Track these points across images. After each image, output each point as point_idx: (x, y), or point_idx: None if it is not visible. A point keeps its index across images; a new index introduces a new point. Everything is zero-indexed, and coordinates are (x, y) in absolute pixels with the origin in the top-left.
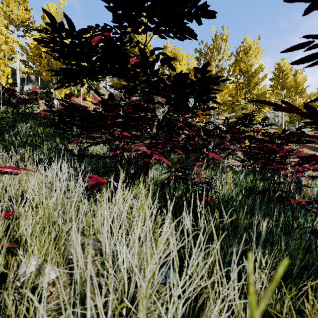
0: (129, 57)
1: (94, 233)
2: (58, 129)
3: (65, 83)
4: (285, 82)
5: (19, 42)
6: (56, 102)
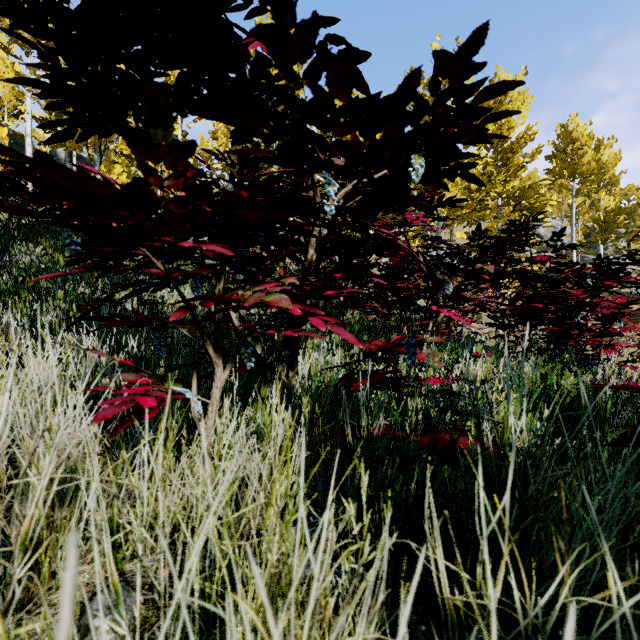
0: (243, 43)
1: (133, 554)
2: None
3: (75, 125)
4: (578, 163)
5: (16, 67)
6: None
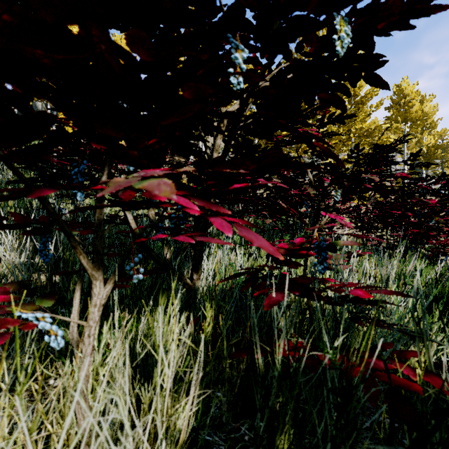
0: None
1: None
2: (29, 168)
3: None
4: (409, 112)
5: None
6: None
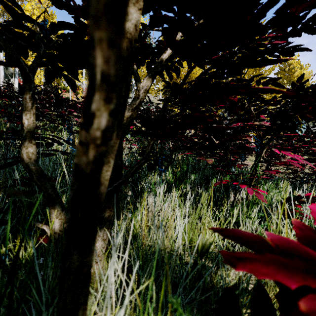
0: None
1: None
2: None
3: None
4: (292, 76)
5: None
6: (17, 83)
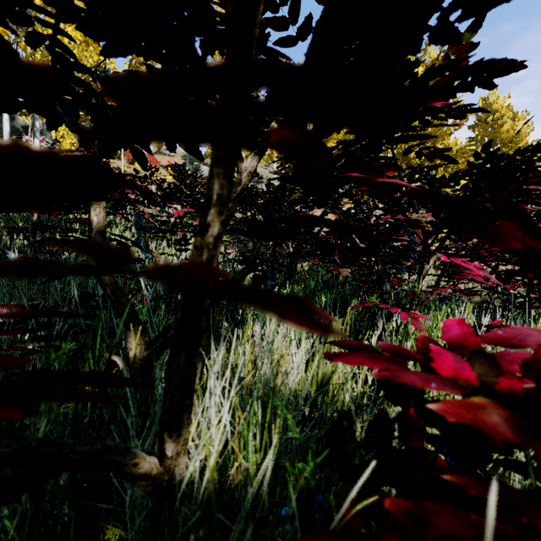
0: None
1: None
2: None
3: None
4: (499, 131)
5: None
6: (37, 146)
